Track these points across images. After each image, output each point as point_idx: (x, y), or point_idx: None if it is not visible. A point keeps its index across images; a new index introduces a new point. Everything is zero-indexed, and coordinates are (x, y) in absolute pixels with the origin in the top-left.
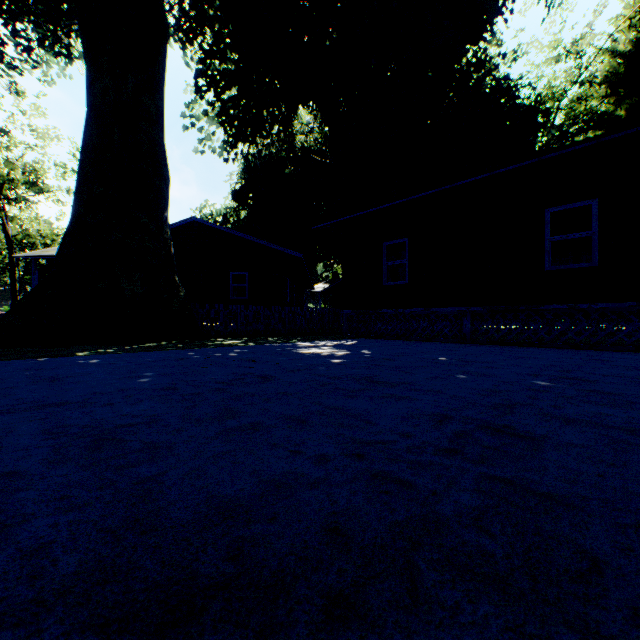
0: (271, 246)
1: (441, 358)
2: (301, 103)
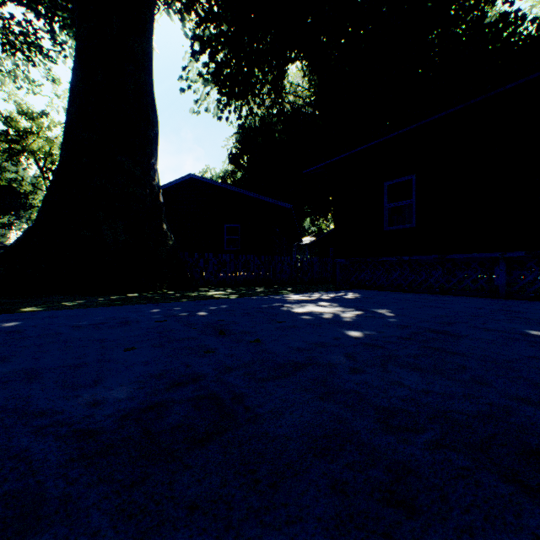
0: (262, 198)
1: (533, 331)
2: (290, 61)
